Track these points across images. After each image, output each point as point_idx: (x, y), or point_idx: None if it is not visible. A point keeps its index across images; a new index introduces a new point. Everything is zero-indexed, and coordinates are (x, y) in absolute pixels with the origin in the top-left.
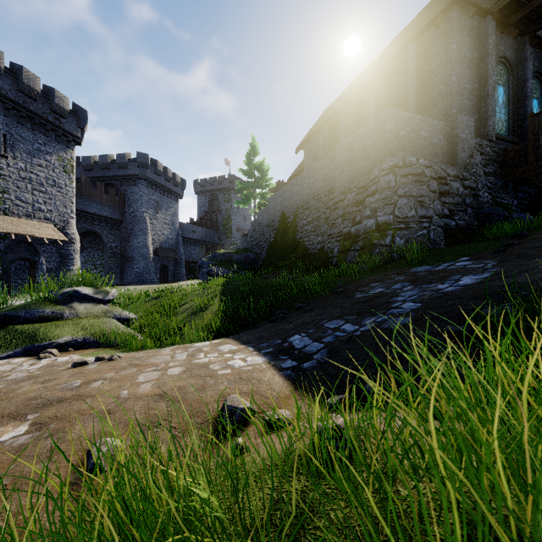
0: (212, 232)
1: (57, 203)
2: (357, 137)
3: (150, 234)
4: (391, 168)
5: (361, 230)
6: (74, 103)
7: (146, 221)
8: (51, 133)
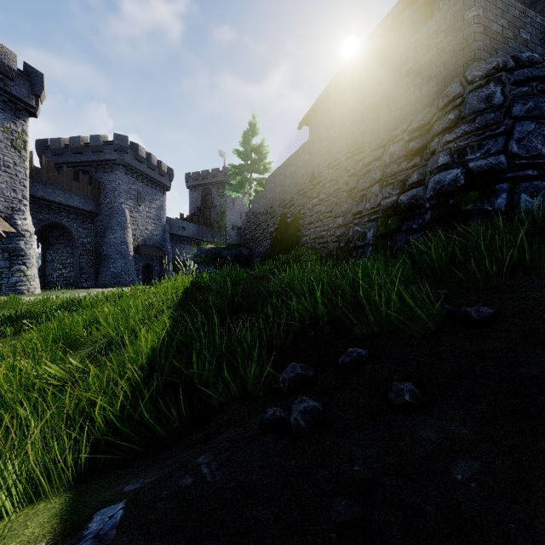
0: (204, 229)
1: (1, 186)
2: (406, 54)
3: (130, 228)
4: (490, 73)
5: (421, 196)
6: (27, 64)
7: (124, 213)
8: None
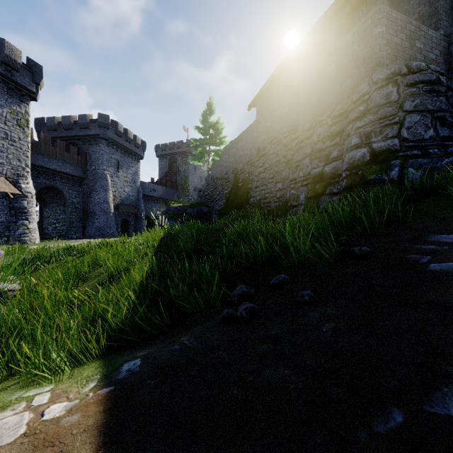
0: (171, 191)
1: (9, 156)
2: (330, 57)
3: (111, 190)
4: (389, 77)
5: (340, 168)
6: (29, 58)
7: (106, 178)
8: (2, 85)
